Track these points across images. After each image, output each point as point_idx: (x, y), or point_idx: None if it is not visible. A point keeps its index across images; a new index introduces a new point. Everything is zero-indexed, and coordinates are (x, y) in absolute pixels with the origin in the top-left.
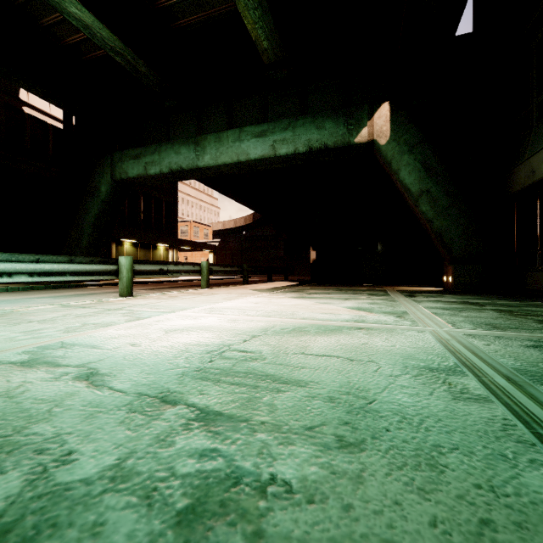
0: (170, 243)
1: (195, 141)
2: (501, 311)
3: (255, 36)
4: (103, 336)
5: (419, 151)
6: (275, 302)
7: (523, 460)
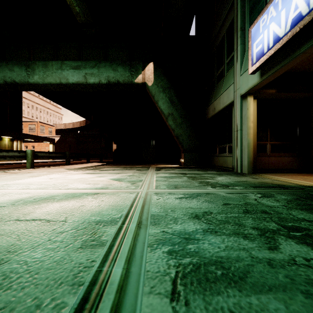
0: (14, 136)
1: (26, 64)
2: (190, 177)
3: (69, 1)
4: None
5: (168, 92)
6: (67, 177)
7: (50, 306)
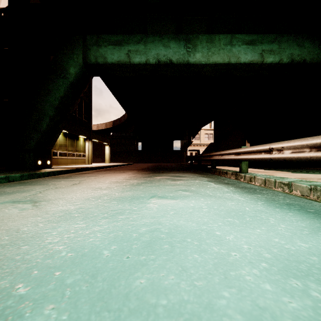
0: (87, 136)
1: (186, 38)
2: None
3: None
4: None
5: None
6: None
7: None
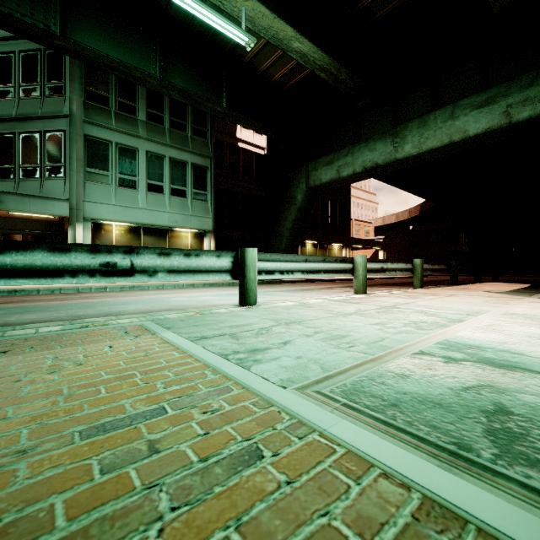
0: (343, 243)
1: (393, 133)
2: None
3: None
4: (478, 339)
5: None
6: None
7: None
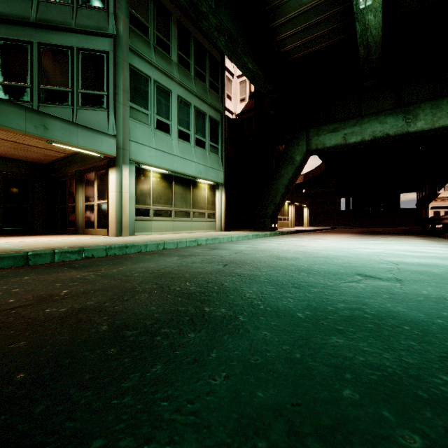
0: (291, 200)
1: (405, 110)
2: None
3: None
4: None
5: None
6: None
7: None
